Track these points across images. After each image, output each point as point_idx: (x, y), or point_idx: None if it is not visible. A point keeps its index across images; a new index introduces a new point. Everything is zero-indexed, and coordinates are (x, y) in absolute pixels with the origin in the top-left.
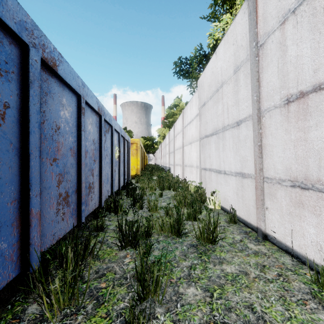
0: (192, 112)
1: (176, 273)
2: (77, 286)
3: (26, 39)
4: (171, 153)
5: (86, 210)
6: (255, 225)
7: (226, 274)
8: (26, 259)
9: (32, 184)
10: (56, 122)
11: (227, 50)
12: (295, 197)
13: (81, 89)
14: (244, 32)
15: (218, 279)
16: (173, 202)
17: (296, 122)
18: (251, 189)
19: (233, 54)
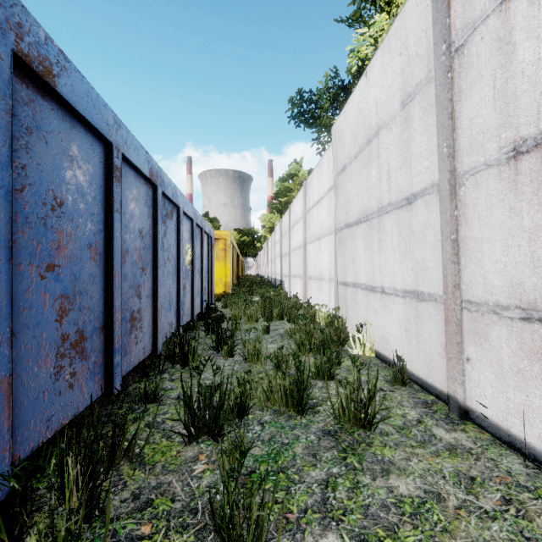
0: (322, 183)
1: (297, 497)
2: None
3: None
4: (284, 256)
5: (126, 363)
6: (444, 389)
7: (399, 500)
8: None
9: None
10: (54, 191)
11: (387, 67)
12: (532, 340)
13: (113, 131)
14: (423, 29)
15: (384, 513)
16: (289, 343)
17: (534, 192)
18: (436, 321)
19: (399, 72)
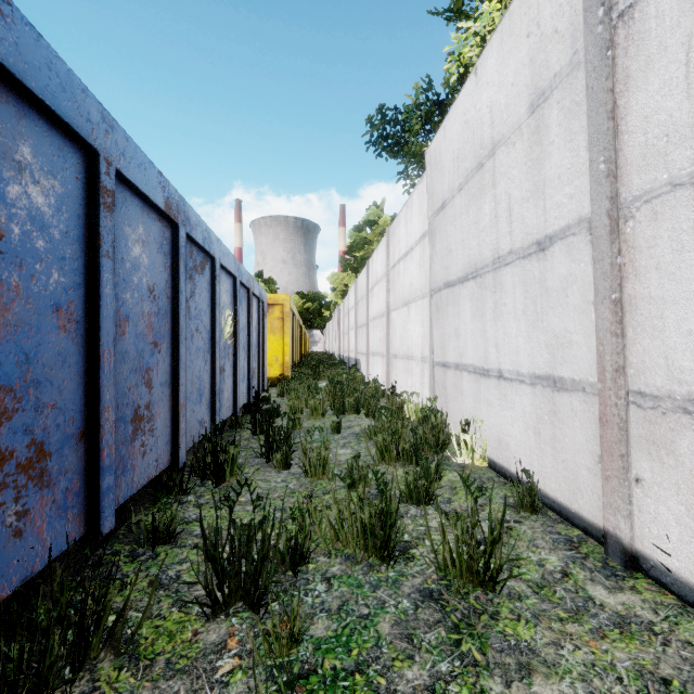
0: (411, 229)
1: None
2: None
3: None
4: (360, 328)
5: (125, 485)
6: (597, 521)
7: None
8: None
9: None
10: None
11: (508, 57)
12: None
13: (100, 132)
14: None
15: None
16: (367, 449)
17: None
18: (584, 421)
19: (527, 62)
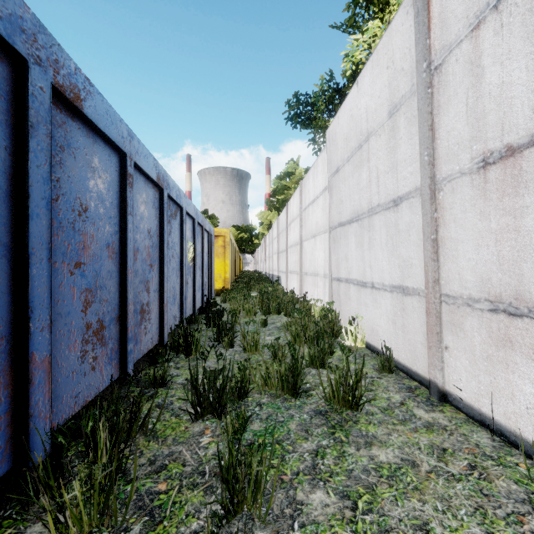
0: (317, 183)
1: (291, 463)
2: (113, 493)
3: (22, 48)
4: (281, 253)
5: (137, 351)
6: (426, 375)
7: (379, 466)
8: (23, 443)
9: (33, 309)
10: (81, 198)
11: (376, 79)
12: (498, 329)
13: (127, 142)
14: (407, 46)
15: (365, 475)
16: (285, 335)
17: (500, 199)
18: (419, 314)
19: (387, 84)
